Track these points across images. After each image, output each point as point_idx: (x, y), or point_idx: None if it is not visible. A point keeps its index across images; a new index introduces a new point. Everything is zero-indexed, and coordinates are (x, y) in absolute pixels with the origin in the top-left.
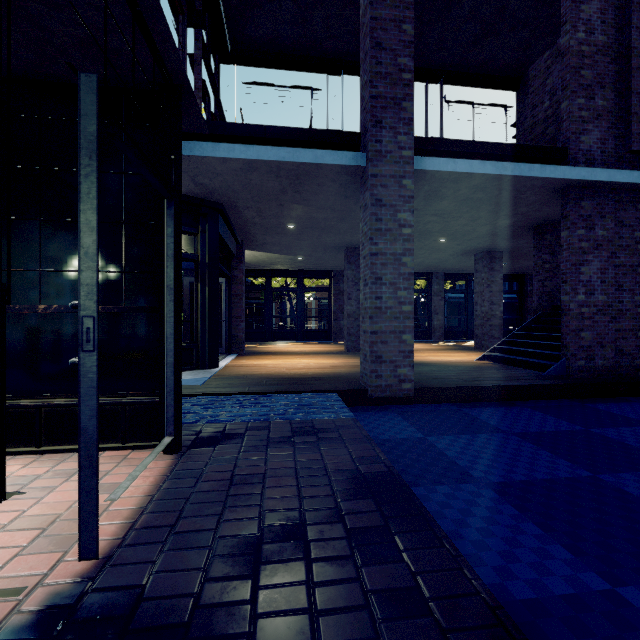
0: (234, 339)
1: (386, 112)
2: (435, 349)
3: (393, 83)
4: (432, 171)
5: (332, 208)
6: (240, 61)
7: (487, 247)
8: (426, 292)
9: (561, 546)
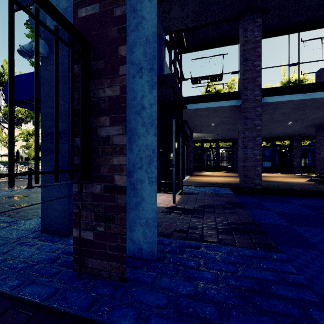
0: (189, 169)
1: (249, 84)
2: (289, 176)
3: (252, 72)
4: (271, 102)
5: (229, 117)
6: (190, 51)
7: (321, 123)
8: (288, 147)
9: (283, 220)
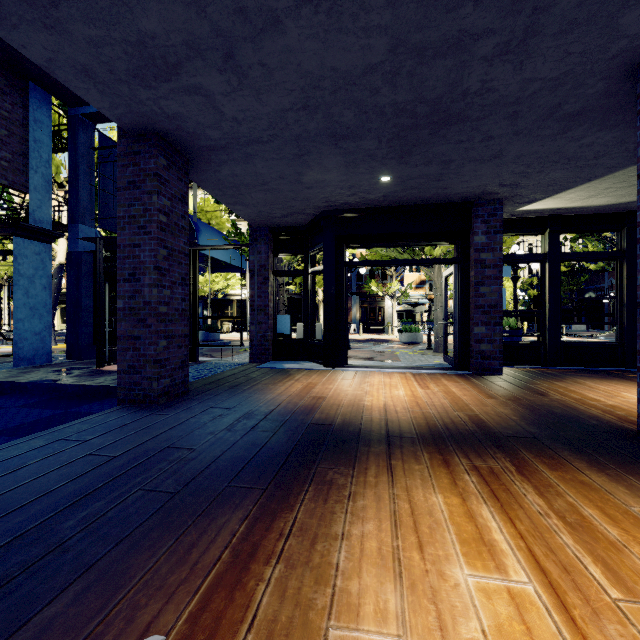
0: (470, 350)
1: None
2: None
3: None
4: (108, 113)
5: (297, 156)
6: None
7: None
8: None
9: None
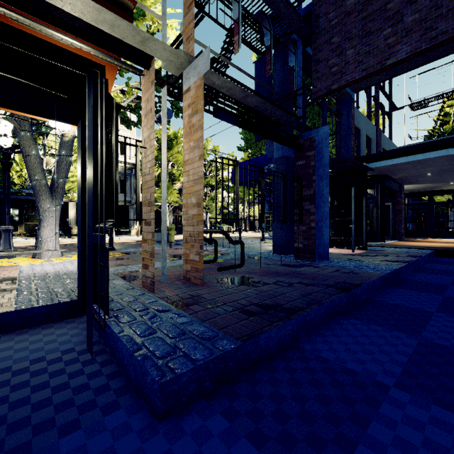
0: (397, 233)
1: None
2: None
3: None
4: None
5: (451, 164)
6: None
7: None
8: None
9: None
